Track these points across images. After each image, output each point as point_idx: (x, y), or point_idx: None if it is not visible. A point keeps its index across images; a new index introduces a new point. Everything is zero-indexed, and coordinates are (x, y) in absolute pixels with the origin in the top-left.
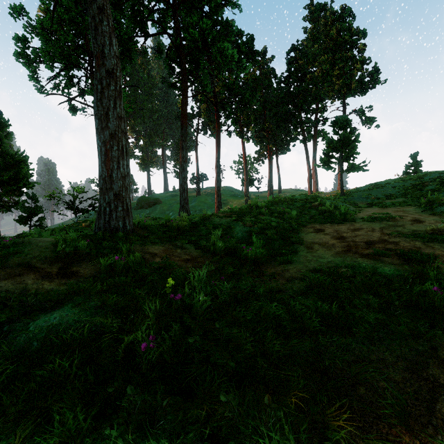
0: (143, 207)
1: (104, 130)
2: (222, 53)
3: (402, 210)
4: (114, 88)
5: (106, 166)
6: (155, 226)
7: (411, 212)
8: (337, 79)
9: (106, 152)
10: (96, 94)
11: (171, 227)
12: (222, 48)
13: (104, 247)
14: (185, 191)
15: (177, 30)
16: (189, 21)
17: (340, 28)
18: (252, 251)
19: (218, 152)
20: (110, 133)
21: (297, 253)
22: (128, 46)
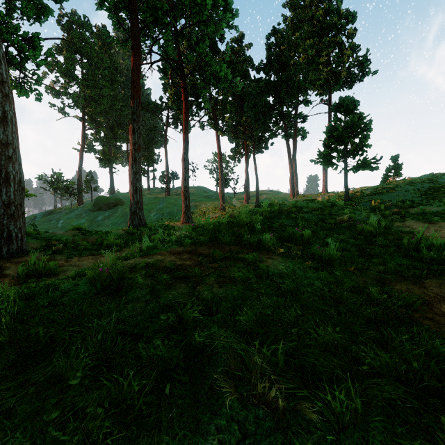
0: (101, 209)
1: None
2: None
3: None
4: None
5: None
6: None
7: None
8: (325, 66)
9: None
10: None
11: None
12: None
13: None
14: (138, 192)
15: None
16: None
17: (327, 8)
18: None
19: (185, 141)
20: None
21: None
22: None
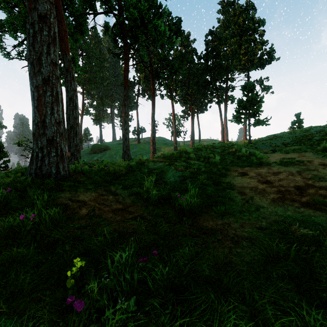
0: (96, 152)
1: (36, 74)
2: (156, 29)
3: (303, 155)
4: (47, 33)
5: (39, 111)
6: (93, 170)
7: (312, 157)
8: (243, 56)
9: (39, 98)
10: (28, 38)
11: (108, 171)
12: (156, 25)
13: (28, 195)
14: (127, 140)
15: (120, 11)
16: (130, 2)
17: (245, 17)
18: (187, 200)
19: (153, 110)
20: (43, 78)
21: (232, 200)
22: (80, 21)
